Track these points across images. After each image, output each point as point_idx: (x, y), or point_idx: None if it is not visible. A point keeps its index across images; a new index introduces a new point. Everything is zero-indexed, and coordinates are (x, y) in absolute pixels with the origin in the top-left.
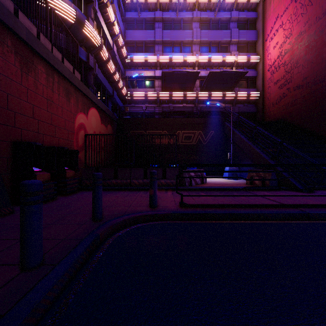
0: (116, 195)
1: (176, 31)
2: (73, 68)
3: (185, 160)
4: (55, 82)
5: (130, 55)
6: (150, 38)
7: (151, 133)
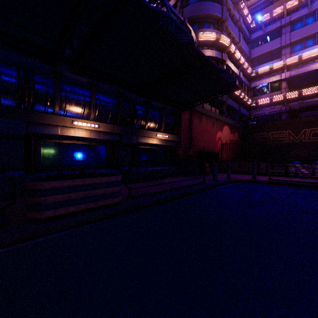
0: (238, 175)
1: (308, 26)
2: (215, 108)
3: (313, 156)
4: (208, 121)
5: (254, 70)
6: (275, 46)
7: (273, 134)
